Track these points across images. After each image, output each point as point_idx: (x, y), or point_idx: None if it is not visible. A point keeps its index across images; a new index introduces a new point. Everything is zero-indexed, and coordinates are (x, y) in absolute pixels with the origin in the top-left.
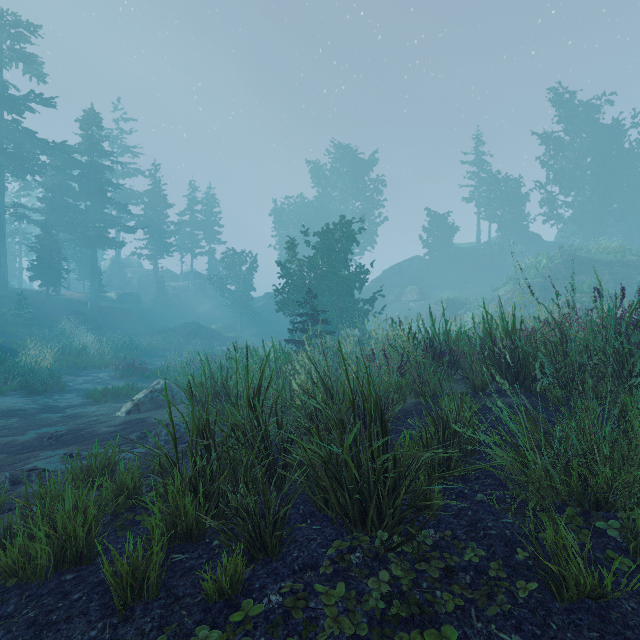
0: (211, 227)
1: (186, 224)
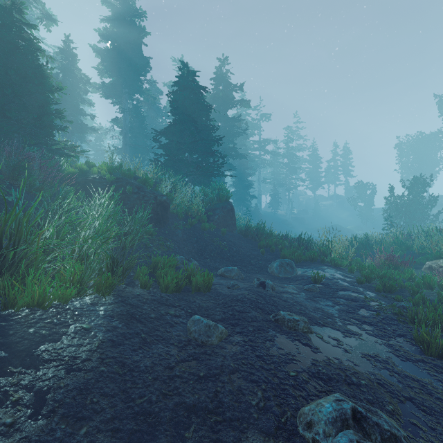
0: (346, 167)
1: (331, 168)
